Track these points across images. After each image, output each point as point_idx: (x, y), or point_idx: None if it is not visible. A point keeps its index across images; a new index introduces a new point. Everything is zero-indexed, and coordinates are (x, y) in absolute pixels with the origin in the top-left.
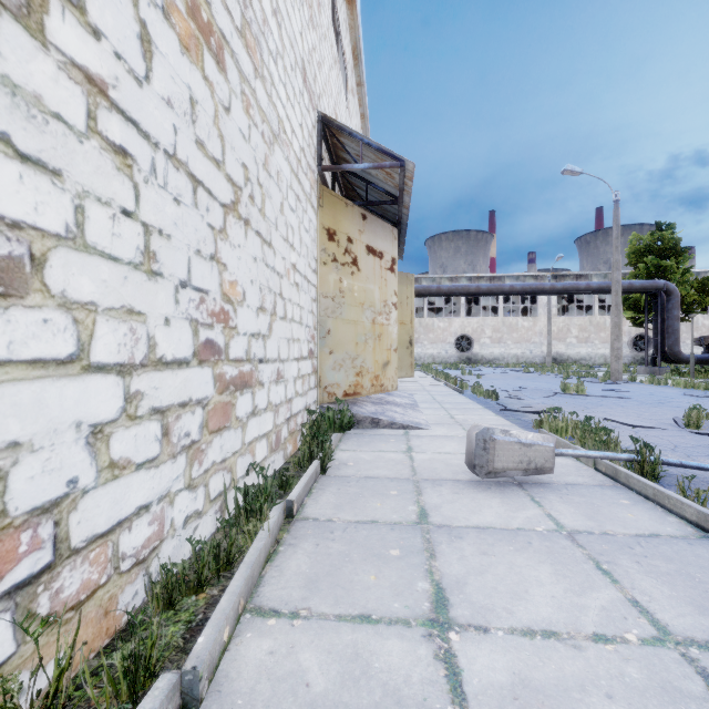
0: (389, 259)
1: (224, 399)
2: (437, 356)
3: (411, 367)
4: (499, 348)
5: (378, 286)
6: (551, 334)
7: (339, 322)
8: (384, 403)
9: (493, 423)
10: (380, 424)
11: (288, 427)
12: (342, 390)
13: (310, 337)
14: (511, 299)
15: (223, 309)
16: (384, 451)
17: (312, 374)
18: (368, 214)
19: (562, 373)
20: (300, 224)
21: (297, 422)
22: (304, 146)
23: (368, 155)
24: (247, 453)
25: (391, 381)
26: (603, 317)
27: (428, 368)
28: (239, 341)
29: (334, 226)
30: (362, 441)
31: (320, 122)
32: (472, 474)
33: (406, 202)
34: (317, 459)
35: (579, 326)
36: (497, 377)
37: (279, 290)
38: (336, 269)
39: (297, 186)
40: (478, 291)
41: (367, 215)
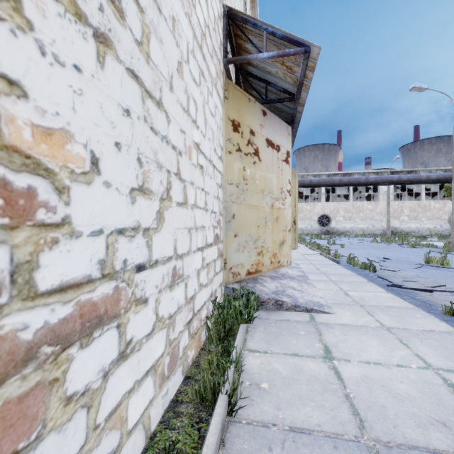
0: (284, 152)
1: (8, 393)
2: (304, 229)
3: (295, 241)
4: (349, 223)
5: (275, 175)
6: (389, 213)
7: (243, 207)
8: (281, 277)
9: (393, 305)
10: (283, 306)
11: (189, 330)
12: (246, 269)
13: (216, 222)
14: (358, 189)
15: (2, 184)
16: (300, 355)
17: (218, 259)
18: (267, 111)
19: (403, 243)
20: (205, 103)
21: (201, 317)
22: (209, 25)
23: (270, 50)
24: (104, 435)
25: (286, 257)
26: (428, 201)
27: (301, 239)
28: (78, 248)
29: (238, 118)
30: (270, 332)
31: (226, 16)
32: (450, 432)
33: (302, 98)
34: (223, 392)
35: (410, 207)
36: (356, 246)
37: (176, 169)
38: (240, 158)
39: (201, 60)
40: (340, 183)
41: (266, 112)
